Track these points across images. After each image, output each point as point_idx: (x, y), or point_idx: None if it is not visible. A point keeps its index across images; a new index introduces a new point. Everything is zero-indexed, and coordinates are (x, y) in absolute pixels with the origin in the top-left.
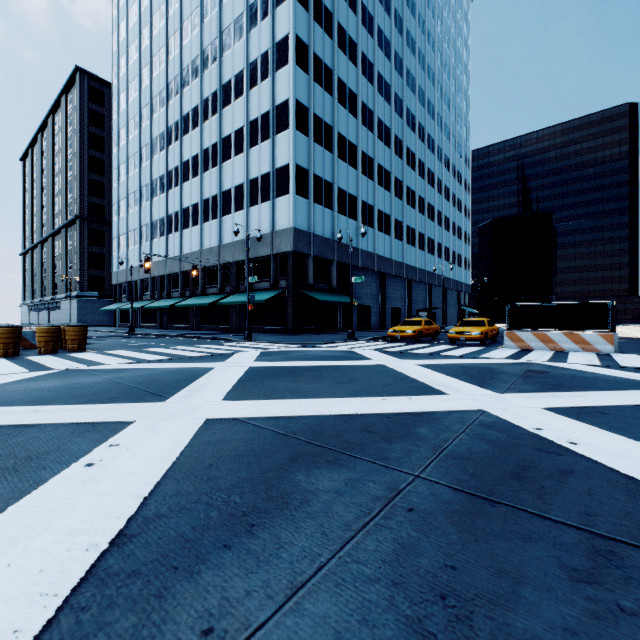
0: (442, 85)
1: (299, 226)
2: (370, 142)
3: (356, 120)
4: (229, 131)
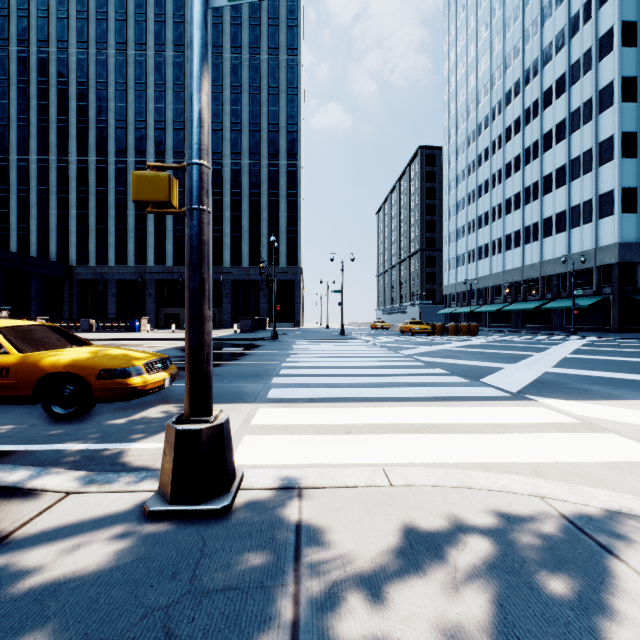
0: None
1: (625, 240)
2: None
3: None
4: (549, 170)
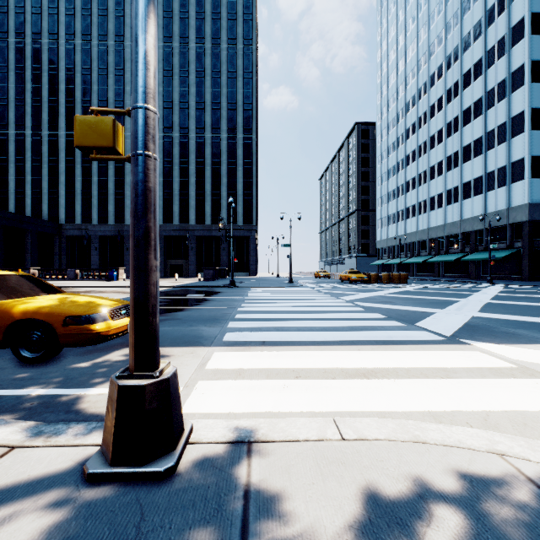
0: None
1: (534, 201)
2: None
3: None
4: (468, 141)
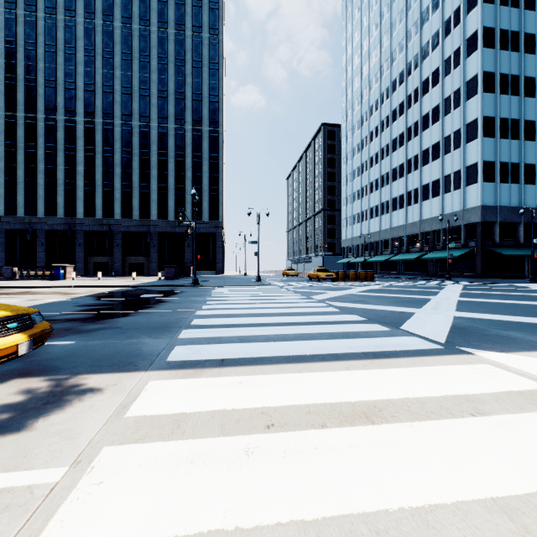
0: None
1: (486, 203)
2: None
3: None
4: (427, 146)
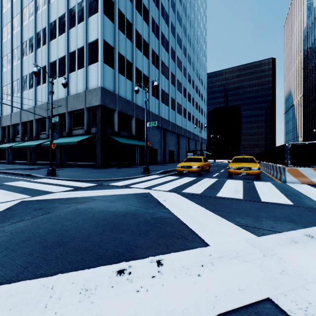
0: (194, 29)
1: (106, 87)
2: (157, 45)
3: (148, 27)
4: (55, 17)
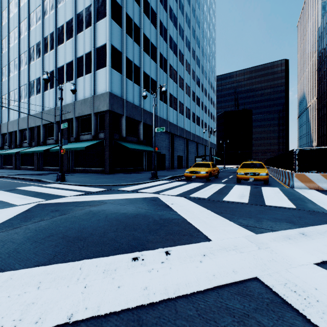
0: (203, 31)
1: (114, 92)
2: (165, 48)
3: (156, 30)
4: (62, 22)
